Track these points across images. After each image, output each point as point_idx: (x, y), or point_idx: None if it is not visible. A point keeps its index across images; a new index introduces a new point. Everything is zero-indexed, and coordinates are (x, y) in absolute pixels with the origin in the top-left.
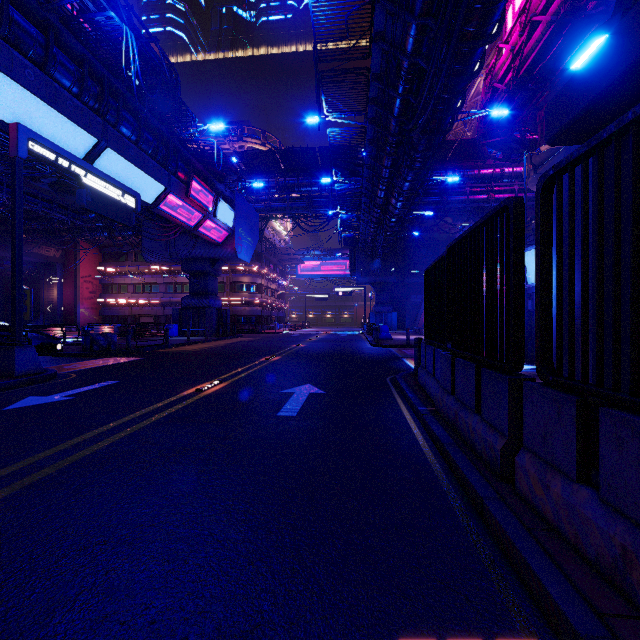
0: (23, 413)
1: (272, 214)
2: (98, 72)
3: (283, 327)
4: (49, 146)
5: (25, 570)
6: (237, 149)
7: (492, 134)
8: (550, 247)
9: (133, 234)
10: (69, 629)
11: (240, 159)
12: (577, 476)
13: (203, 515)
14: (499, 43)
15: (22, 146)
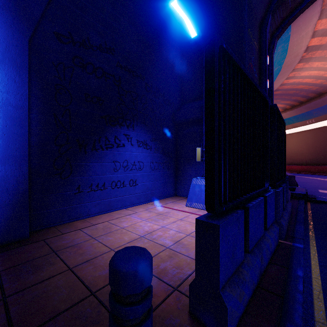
0: None
1: None
2: None
3: None
4: None
5: None
6: None
7: None
8: None
9: None
10: None
11: None
12: None
13: None
14: None
15: None
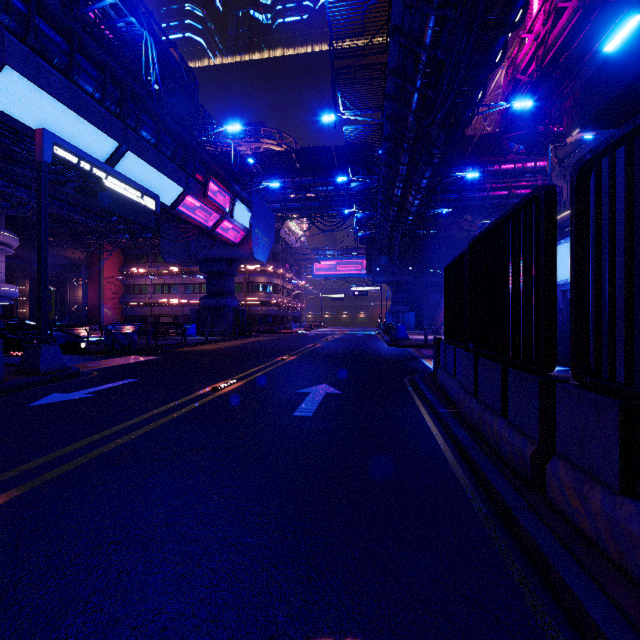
0: (46, 409)
1: (288, 214)
2: (119, 77)
3: (299, 327)
4: (73, 150)
5: (40, 568)
6: (253, 150)
7: (514, 128)
8: (587, 238)
9: (153, 236)
10: (80, 632)
11: (256, 160)
12: (620, 488)
13: (217, 517)
14: (521, 33)
15: (47, 151)
